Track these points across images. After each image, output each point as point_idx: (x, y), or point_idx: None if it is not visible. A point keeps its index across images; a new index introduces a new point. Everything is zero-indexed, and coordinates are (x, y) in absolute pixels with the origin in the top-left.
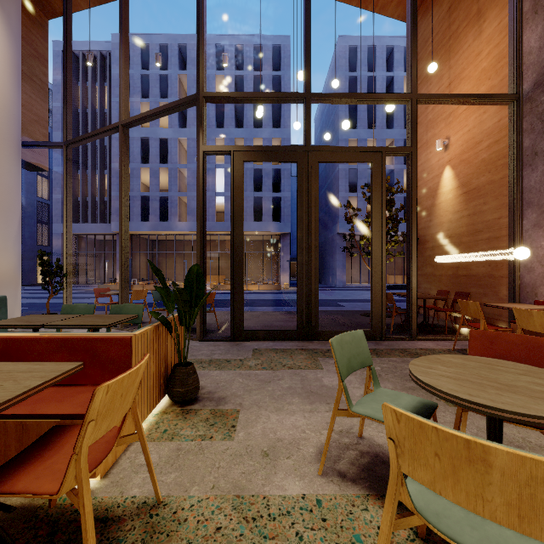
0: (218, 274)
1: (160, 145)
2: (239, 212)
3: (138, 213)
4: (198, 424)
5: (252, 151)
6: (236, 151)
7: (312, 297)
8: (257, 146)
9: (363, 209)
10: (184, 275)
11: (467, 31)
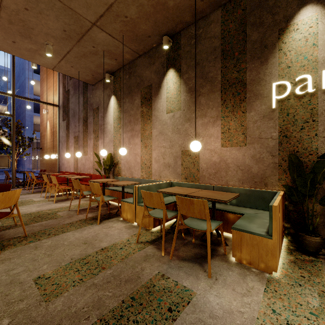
0: None
1: None
2: None
3: None
4: None
5: None
6: None
7: None
8: None
9: None
10: None
11: (52, 72)
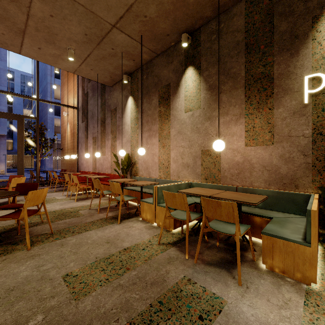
0: None
1: None
2: None
3: None
4: None
5: None
6: None
7: None
8: None
9: None
10: None
11: (71, 76)
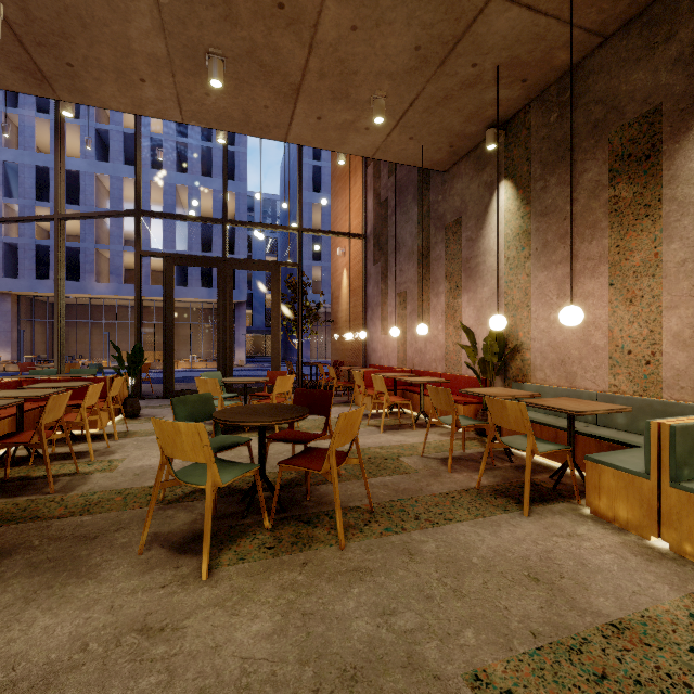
0: (153, 349)
1: (67, 178)
2: (170, 302)
3: (31, 268)
4: (142, 421)
5: (181, 258)
6: (168, 257)
7: (227, 365)
8: (186, 255)
9: (328, 280)
10: (104, 352)
11: (351, 176)
